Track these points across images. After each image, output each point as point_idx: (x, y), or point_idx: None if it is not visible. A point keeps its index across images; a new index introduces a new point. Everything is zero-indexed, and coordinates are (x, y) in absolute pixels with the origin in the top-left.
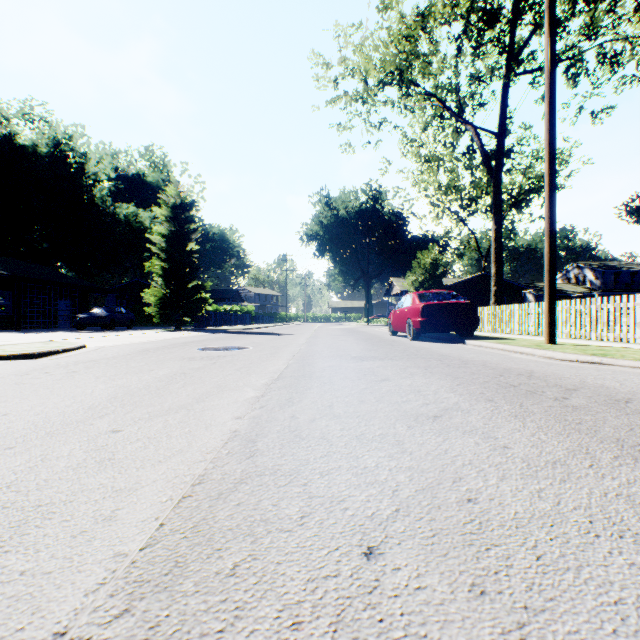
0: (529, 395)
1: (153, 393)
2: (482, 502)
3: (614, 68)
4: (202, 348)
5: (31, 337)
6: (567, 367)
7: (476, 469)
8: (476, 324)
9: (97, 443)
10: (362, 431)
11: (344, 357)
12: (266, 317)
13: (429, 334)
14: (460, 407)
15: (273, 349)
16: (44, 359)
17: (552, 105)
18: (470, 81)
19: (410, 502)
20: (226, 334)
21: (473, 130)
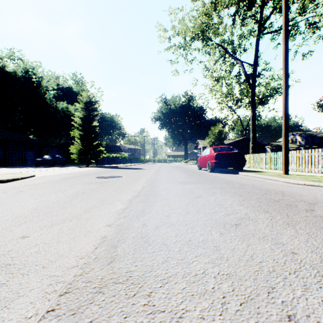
0: (289, 208)
1: (60, 206)
2: (301, 320)
3: (314, 31)
4: (98, 177)
5: (10, 170)
6: (301, 188)
7: (281, 277)
8: (244, 164)
9: (5, 248)
10: (190, 237)
11: (174, 182)
12: (134, 160)
13: (218, 169)
14: (250, 217)
15: (136, 177)
16: (9, 183)
17: (286, 45)
18: (239, 38)
19: (239, 320)
20: (112, 169)
21: (240, 63)
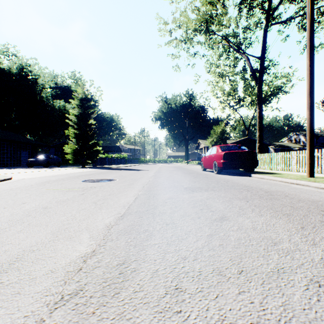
0: None
1: None
2: None
3: None
4: (85, 180)
5: None
6: None
7: None
8: (256, 164)
9: None
10: None
11: (179, 188)
12: (133, 160)
13: (225, 170)
14: None
15: (131, 181)
16: None
17: (312, 23)
18: (244, 30)
19: None
20: (108, 170)
21: (246, 57)
